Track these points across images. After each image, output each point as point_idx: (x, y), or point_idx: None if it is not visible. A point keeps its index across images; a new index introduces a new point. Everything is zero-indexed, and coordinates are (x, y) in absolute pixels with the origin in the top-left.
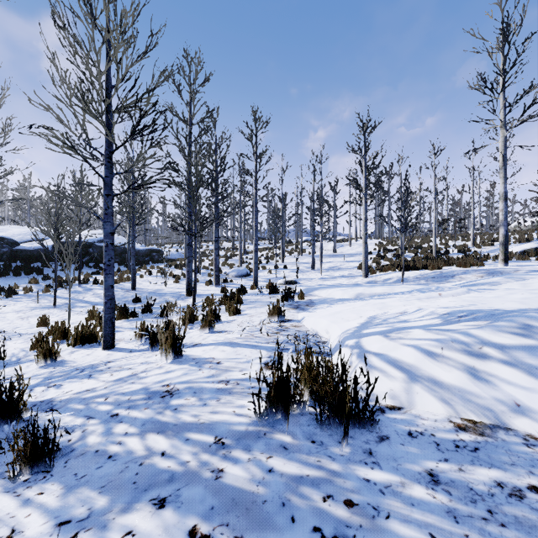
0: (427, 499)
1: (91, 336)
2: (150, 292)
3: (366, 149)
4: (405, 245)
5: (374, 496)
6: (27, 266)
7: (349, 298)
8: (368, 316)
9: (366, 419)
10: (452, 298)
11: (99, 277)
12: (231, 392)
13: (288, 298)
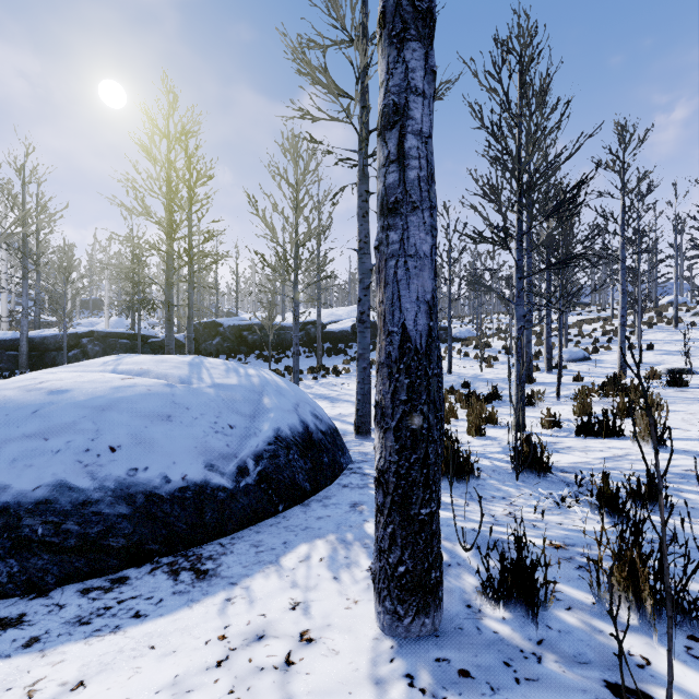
0: None
1: (489, 417)
2: (470, 376)
3: None
4: None
5: None
6: (335, 347)
7: None
8: None
9: None
10: None
11: None
12: None
13: None
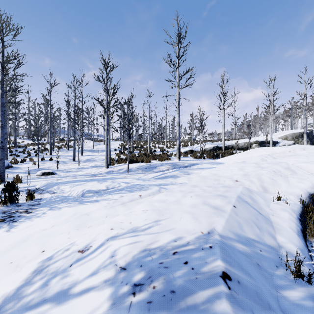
0: None
1: None
2: None
3: (107, 80)
4: (135, 146)
5: None
6: None
7: (77, 194)
8: (45, 257)
9: None
10: (146, 204)
11: None
12: None
13: (8, 203)
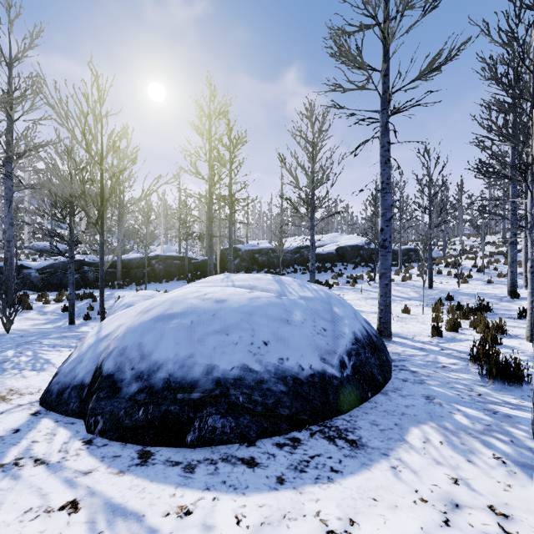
0: None
1: (497, 328)
2: (450, 291)
3: None
4: None
5: None
6: (323, 265)
7: None
8: None
9: None
10: None
11: (377, 275)
12: None
13: None
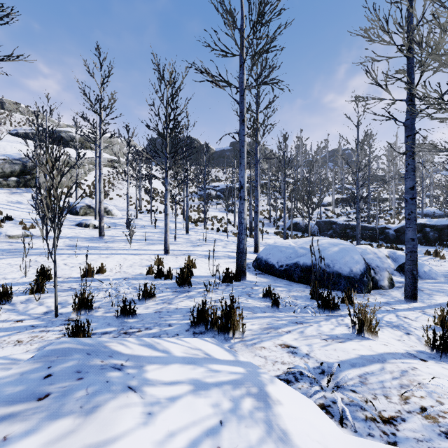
0: (172, 321)
1: None
2: None
3: None
4: None
5: (185, 318)
6: None
7: None
8: None
9: (197, 335)
10: None
11: None
12: (270, 328)
13: None
